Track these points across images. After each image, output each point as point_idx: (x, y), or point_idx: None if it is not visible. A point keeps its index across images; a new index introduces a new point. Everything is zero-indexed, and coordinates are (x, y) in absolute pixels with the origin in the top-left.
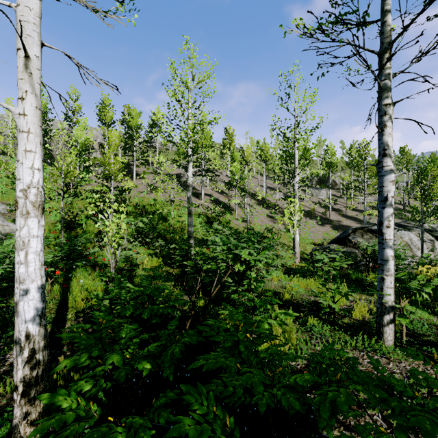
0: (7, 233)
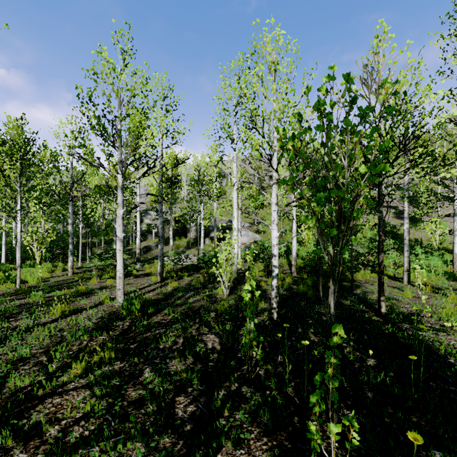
0: (255, 238)
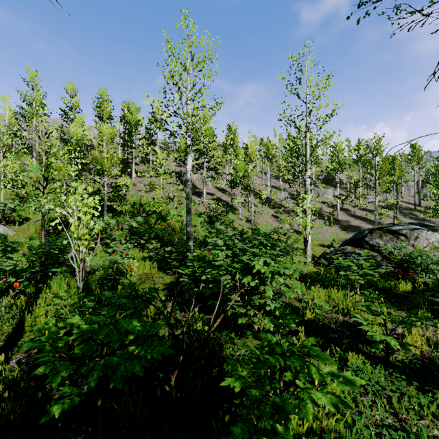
0: None
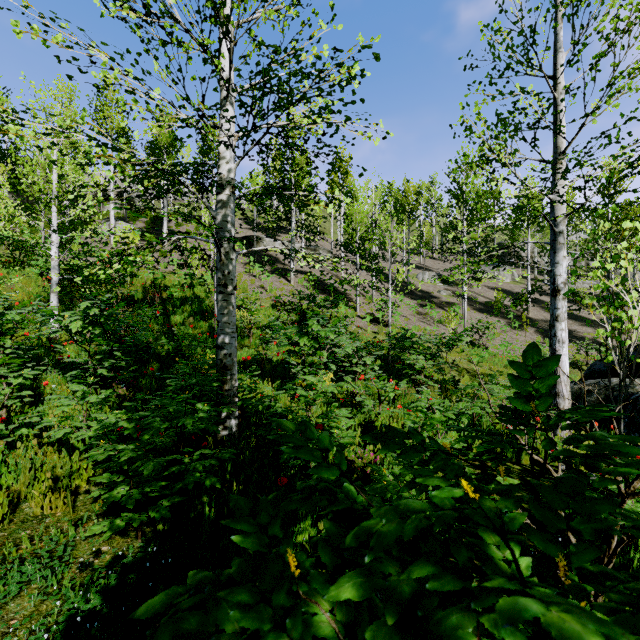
0: None
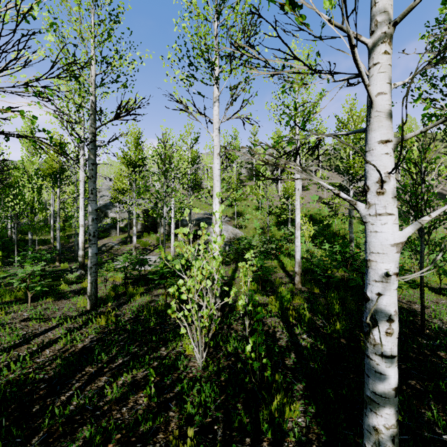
0: (235, 234)
